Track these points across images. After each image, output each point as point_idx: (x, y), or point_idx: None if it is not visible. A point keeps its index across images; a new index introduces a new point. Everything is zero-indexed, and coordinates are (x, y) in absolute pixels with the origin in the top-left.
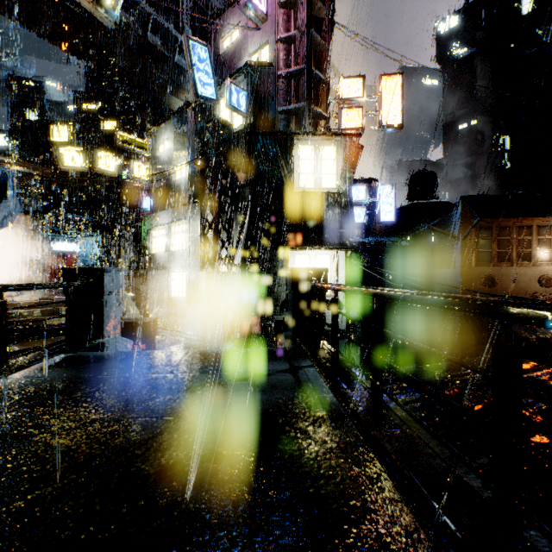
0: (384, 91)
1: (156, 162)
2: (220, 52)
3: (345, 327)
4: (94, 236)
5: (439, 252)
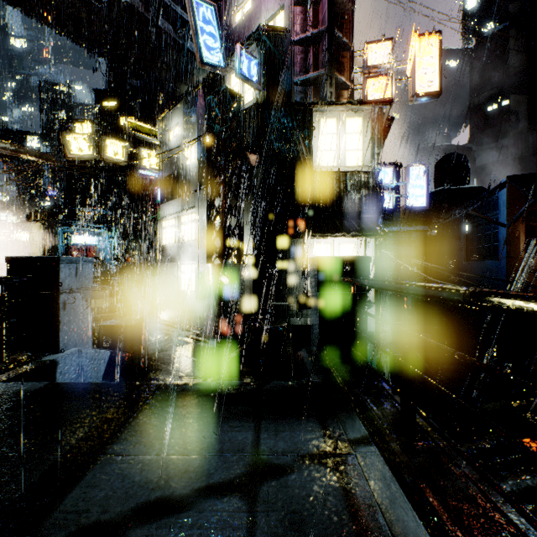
0: (417, 54)
1: (166, 149)
2: (231, 27)
3: (374, 328)
4: (112, 229)
5: (475, 241)
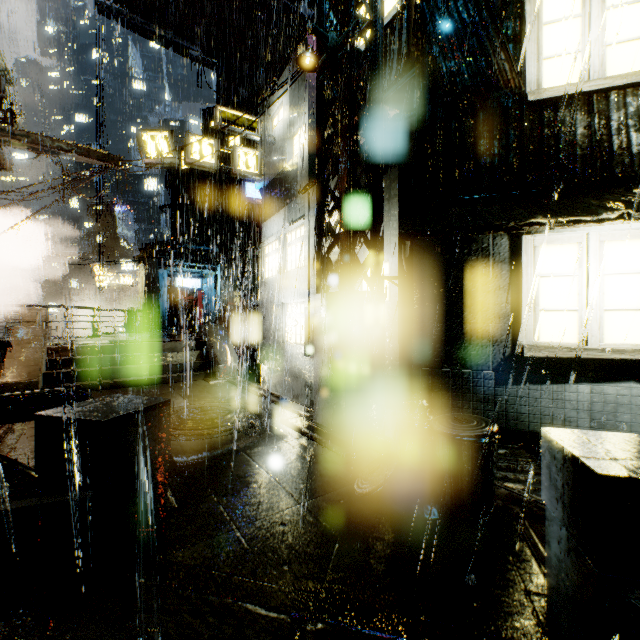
0: None
1: (269, 145)
2: None
3: None
4: (218, 269)
5: None
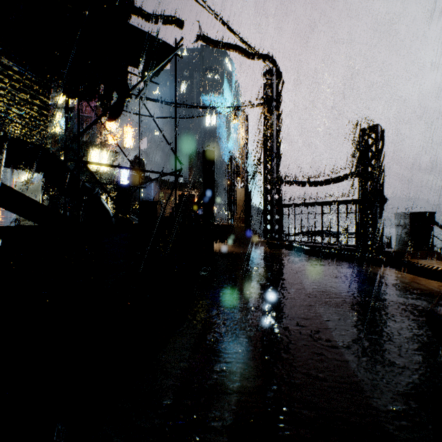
0: (125, 133)
1: None
2: None
3: None
4: None
5: None
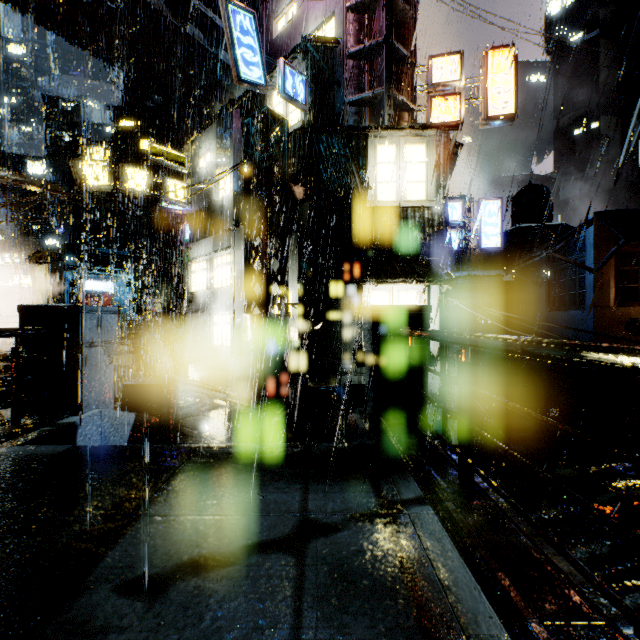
0: (490, 71)
1: (196, 179)
2: (273, 36)
3: (439, 389)
4: (130, 273)
5: (558, 288)
